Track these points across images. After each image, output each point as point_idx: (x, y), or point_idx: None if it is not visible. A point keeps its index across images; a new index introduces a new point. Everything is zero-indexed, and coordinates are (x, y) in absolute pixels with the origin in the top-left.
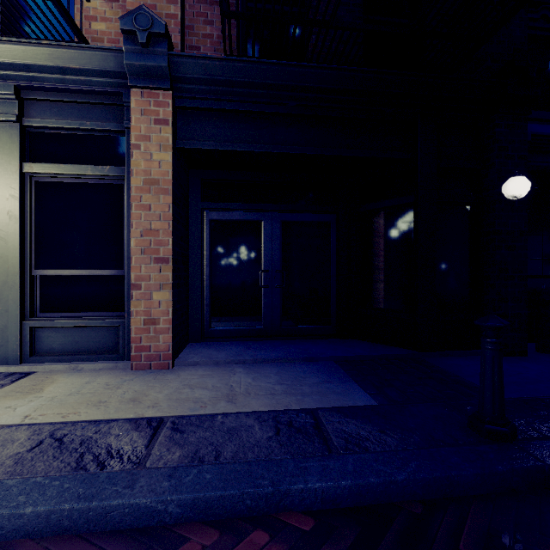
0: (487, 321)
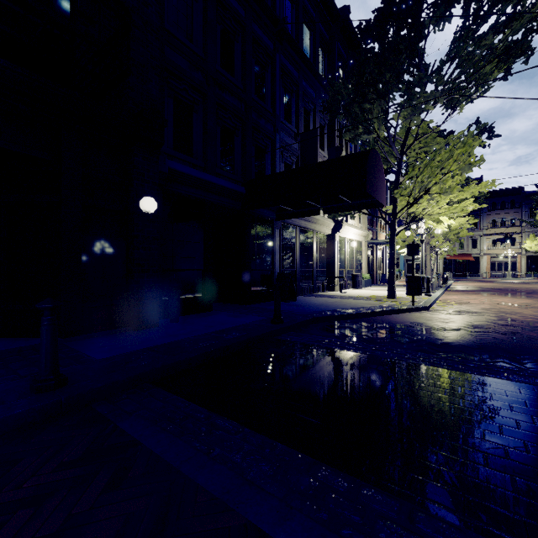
0: (41, 304)
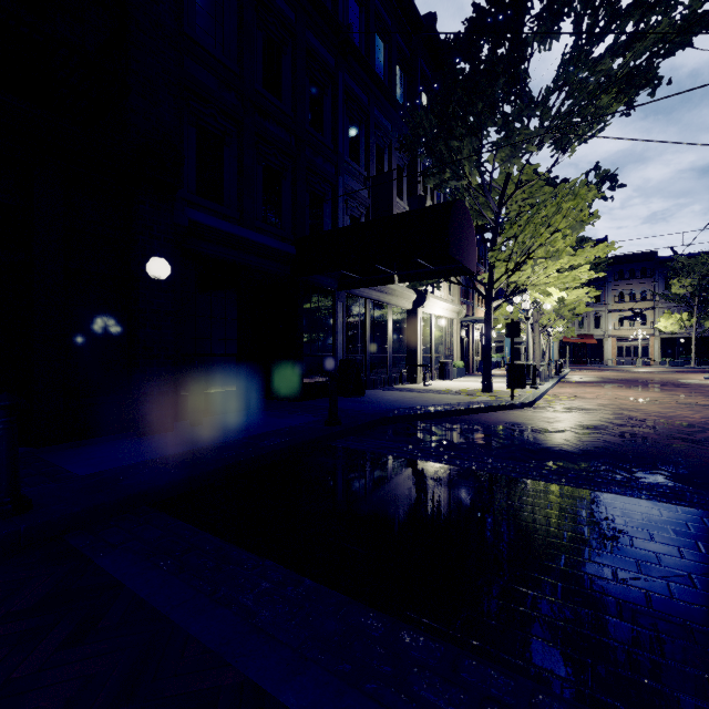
0: None
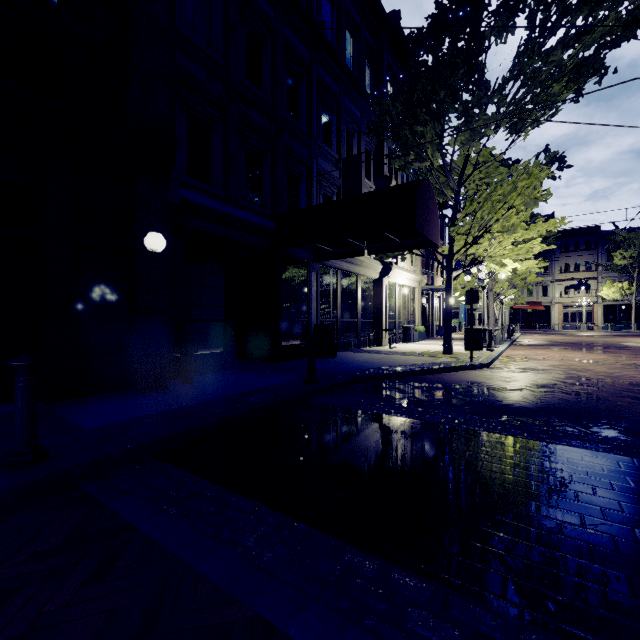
0: (15, 361)
